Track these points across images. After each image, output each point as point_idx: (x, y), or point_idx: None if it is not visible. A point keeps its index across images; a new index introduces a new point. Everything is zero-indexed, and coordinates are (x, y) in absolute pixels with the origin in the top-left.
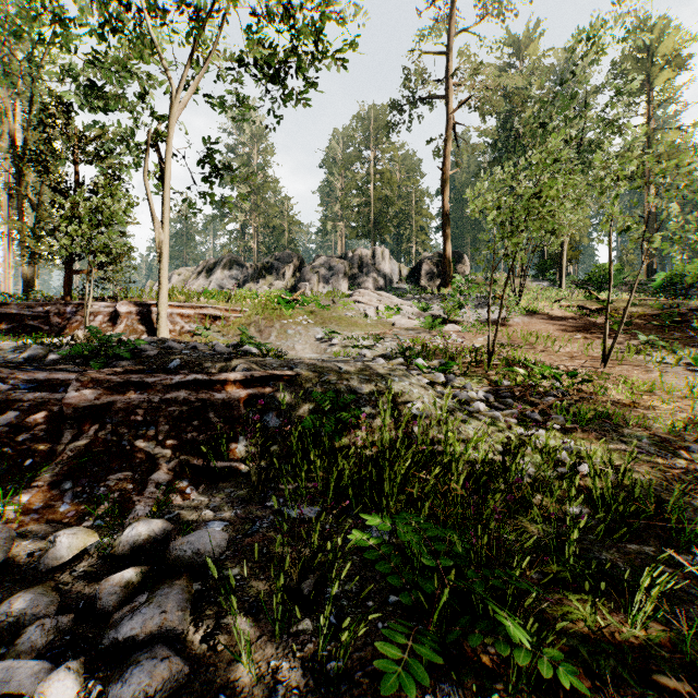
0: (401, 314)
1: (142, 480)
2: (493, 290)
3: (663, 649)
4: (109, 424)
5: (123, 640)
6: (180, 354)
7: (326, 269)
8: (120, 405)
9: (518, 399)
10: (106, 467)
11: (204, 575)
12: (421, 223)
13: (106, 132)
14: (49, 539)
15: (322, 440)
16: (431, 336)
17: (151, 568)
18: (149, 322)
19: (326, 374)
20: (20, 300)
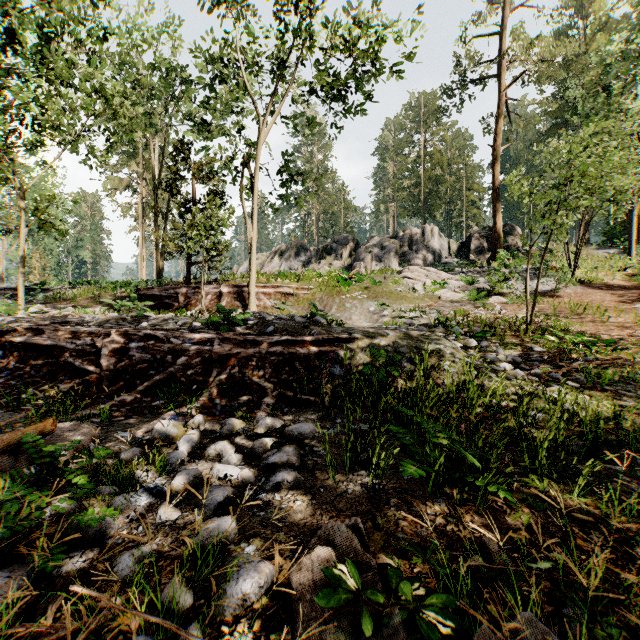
0: (447, 288)
1: (258, 401)
2: (546, 261)
3: (589, 507)
4: (237, 366)
5: (271, 463)
6: (272, 323)
7: (378, 249)
8: (243, 354)
9: (547, 363)
10: (236, 392)
11: (303, 448)
12: (472, 197)
13: (213, 159)
14: (222, 422)
15: (373, 385)
16: (475, 308)
17: (274, 443)
18: (243, 299)
19: (377, 338)
20: (155, 284)
